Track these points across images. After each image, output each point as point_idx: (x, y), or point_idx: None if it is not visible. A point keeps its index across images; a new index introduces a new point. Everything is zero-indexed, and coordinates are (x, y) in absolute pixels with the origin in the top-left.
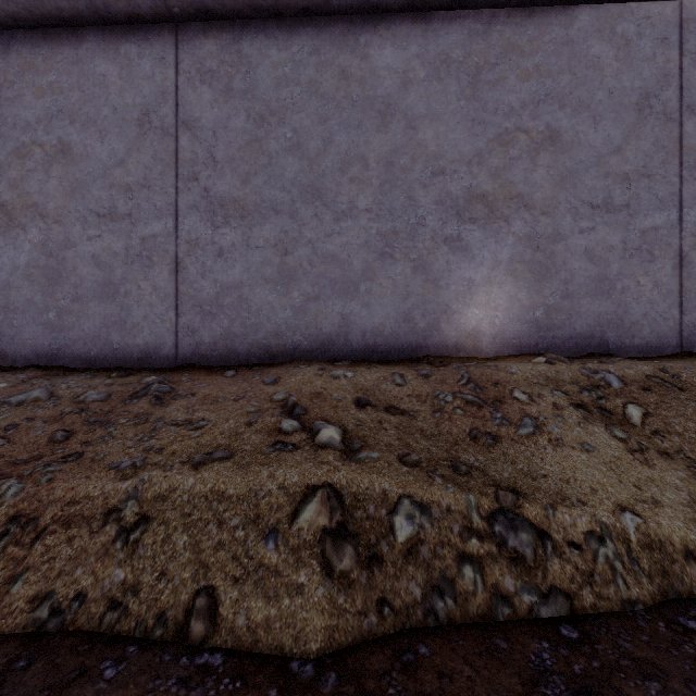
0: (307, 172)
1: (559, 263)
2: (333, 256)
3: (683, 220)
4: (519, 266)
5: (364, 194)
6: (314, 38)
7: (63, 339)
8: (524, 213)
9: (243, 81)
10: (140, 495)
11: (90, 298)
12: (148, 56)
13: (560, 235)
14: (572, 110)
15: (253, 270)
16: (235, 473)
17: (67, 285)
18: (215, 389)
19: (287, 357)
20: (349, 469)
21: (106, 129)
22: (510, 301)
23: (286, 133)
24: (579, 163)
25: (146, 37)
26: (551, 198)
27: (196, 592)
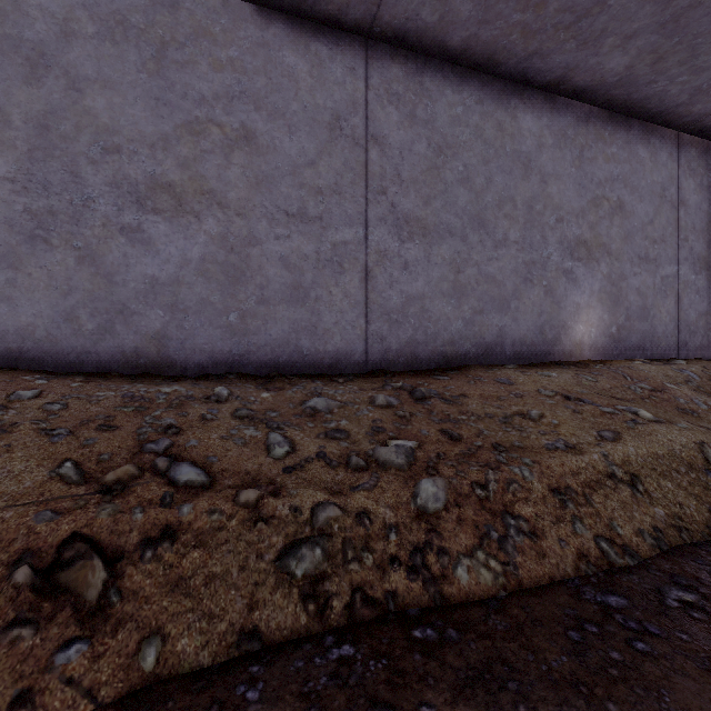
0: (474, 203)
1: (624, 295)
2: (492, 277)
3: (679, 272)
4: (604, 296)
5: (514, 229)
6: (479, 90)
7: (246, 345)
8: (606, 258)
9: (424, 111)
10: (613, 462)
11: (278, 301)
12: (339, 61)
13: (624, 276)
14: (630, 190)
15: (433, 284)
16: (646, 441)
17: (252, 285)
18: (477, 390)
19: (459, 362)
20: (694, 432)
21: (295, 125)
22: (599, 321)
23: (459, 166)
24: (633, 227)
25: (337, 42)
26: (620, 249)
27: (709, 510)
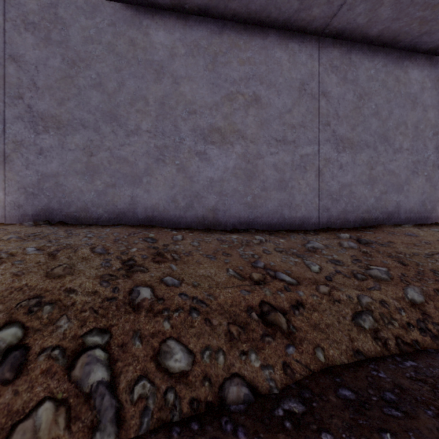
0: (381, 127)
1: None
2: (392, 171)
3: None
4: None
5: (406, 141)
6: (384, 58)
7: (256, 213)
8: None
9: (352, 74)
10: None
11: (272, 189)
12: (304, 52)
13: None
14: None
15: (357, 177)
16: None
17: (258, 180)
18: (397, 239)
19: (372, 223)
20: None
21: (280, 90)
22: None
23: (372, 105)
24: None
25: (302, 41)
26: None
27: None
